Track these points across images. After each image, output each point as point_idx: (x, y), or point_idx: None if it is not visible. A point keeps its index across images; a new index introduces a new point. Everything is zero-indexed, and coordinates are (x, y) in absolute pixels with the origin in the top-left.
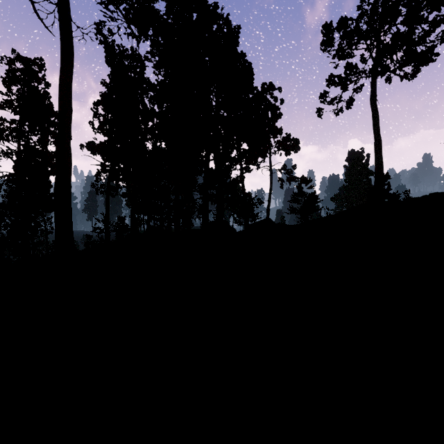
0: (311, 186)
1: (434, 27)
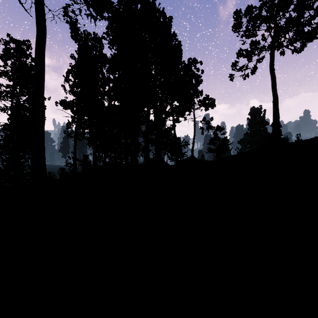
0: (223, 133)
1: None
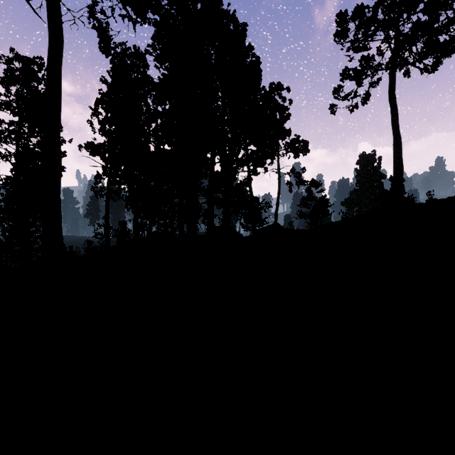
0: (321, 190)
1: None
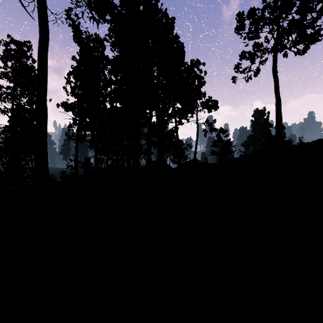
0: (227, 135)
1: (321, 15)
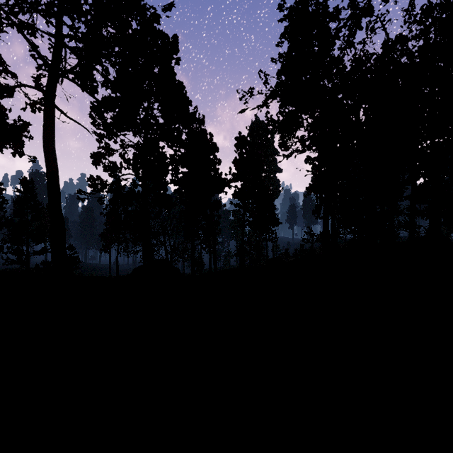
0: None
1: None
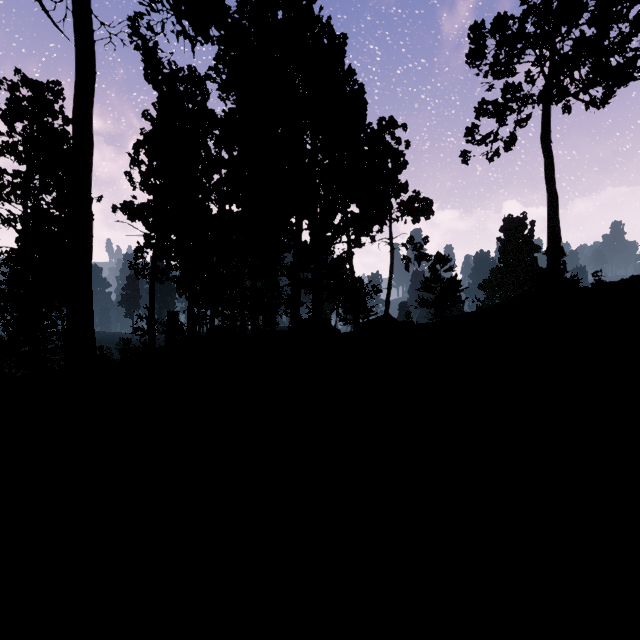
0: (450, 268)
1: (637, 28)
